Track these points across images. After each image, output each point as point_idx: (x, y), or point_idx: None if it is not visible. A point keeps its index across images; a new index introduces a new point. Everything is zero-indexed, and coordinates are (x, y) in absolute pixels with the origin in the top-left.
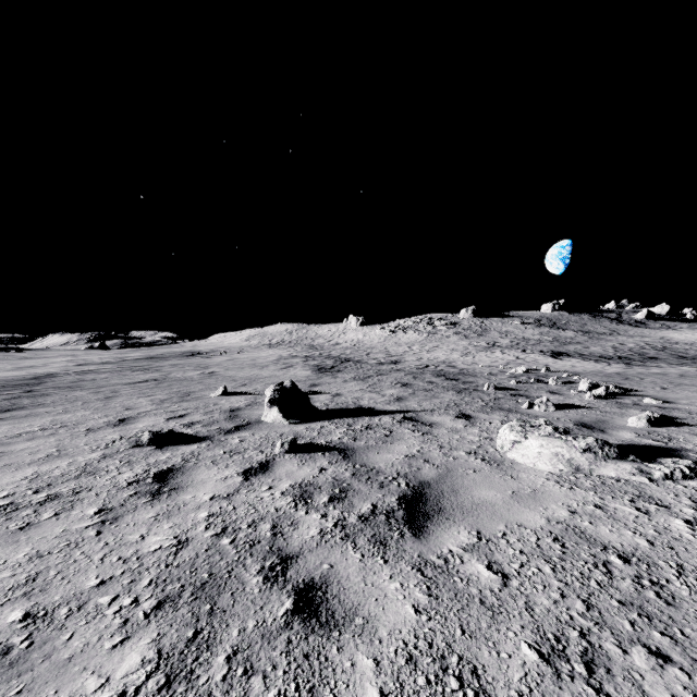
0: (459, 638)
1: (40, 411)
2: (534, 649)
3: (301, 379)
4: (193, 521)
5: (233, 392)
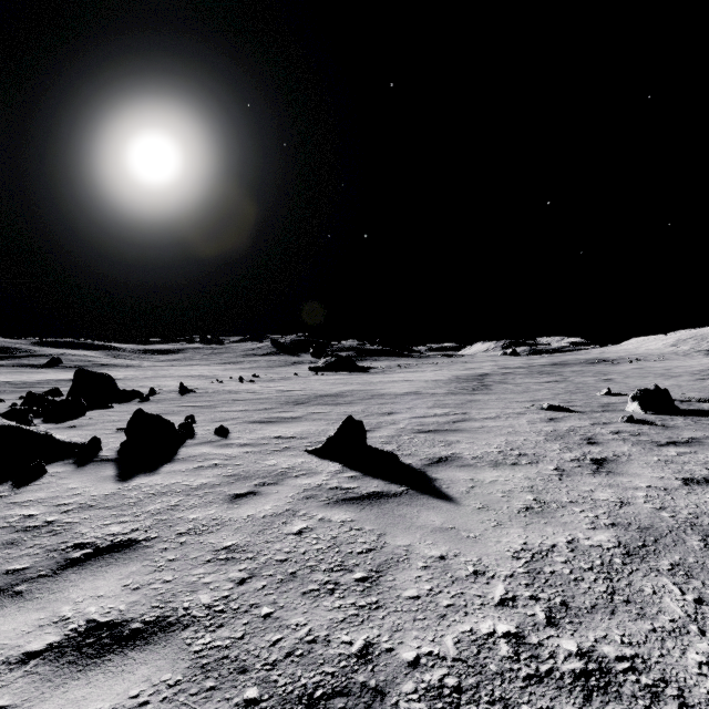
0: (634, 454)
1: (491, 392)
2: (658, 459)
3: (706, 390)
4: (561, 428)
5: (617, 394)
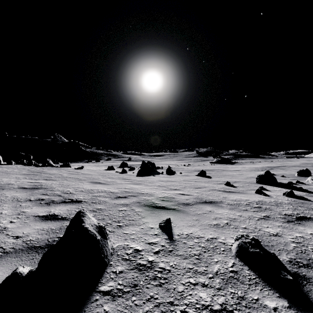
0: None
1: None
2: None
3: None
4: None
5: None
